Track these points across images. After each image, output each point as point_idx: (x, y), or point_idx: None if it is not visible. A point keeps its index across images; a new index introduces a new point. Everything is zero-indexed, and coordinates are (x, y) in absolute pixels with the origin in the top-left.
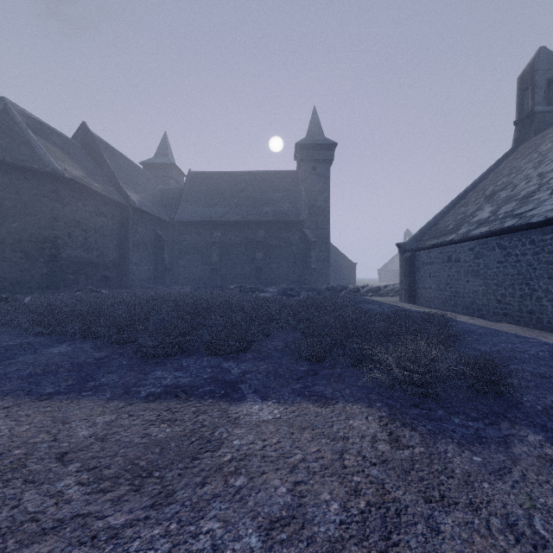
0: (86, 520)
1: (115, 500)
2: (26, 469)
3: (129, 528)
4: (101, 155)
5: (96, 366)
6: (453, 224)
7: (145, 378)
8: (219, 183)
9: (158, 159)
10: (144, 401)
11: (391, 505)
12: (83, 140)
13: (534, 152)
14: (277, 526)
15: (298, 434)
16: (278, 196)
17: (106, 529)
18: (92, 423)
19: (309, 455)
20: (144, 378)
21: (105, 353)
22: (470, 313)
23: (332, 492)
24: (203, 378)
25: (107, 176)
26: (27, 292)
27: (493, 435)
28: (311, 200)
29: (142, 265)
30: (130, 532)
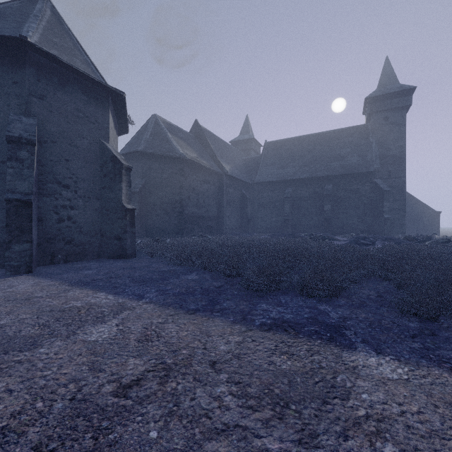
0: (246, 433)
1: (264, 422)
2: (192, 368)
3: None
4: (206, 140)
5: (217, 293)
6: None
7: (254, 308)
8: (289, 148)
9: (242, 136)
10: (260, 329)
11: None
12: (195, 132)
13: None
14: None
15: (444, 409)
16: (346, 151)
17: (265, 450)
18: (226, 340)
19: None
20: (254, 308)
21: (220, 283)
22: None
23: None
24: (304, 317)
25: (210, 155)
26: (167, 236)
27: None
28: (383, 150)
29: (232, 217)
30: None
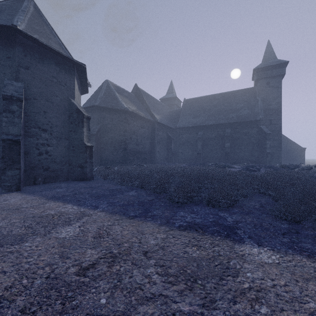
0: (166, 300)
1: (179, 292)
2: (131, 256)
3: None
4: (143, 98)
5: (149, 204)
6: None
7: (175, 215)
8: (201, 103)
9: (168, 95)
10: (178, 229)
11: None
12: (135, 92)
13: None
14: None
15: (303, 283)
16: (240, 106)
17: (179, 311)
18: (155, 237)
19: None
20: (175, 215)
21: (152, 198)
22: None
23: None
24: (209, 221)
25: (145, 108)
26: (115, 165)
27: None
28: (266, 105)
29: (161, 152)
30: None
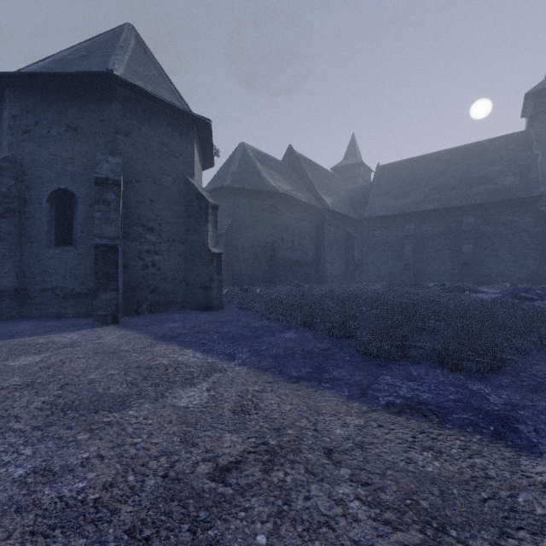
0: None
1: None
2: (302, 455)
3: None
4: (302, 169)
5: (323, 357)
6: None
7: (376, 381)
8: (411, 171)
9: (346, 161)
10: (387, 411)
11: None
12: (289, 160)
13: None
14: None
15: None
16: (495, 170)
17: None
18: (342, 422)
19: None
20: (375, 381)
21: (326, 345)
22: None
23: None
24: (449, 399)
25: (307, 186)
26: (256, 285)
27: None
28: None
29: (334, 263)
30: None
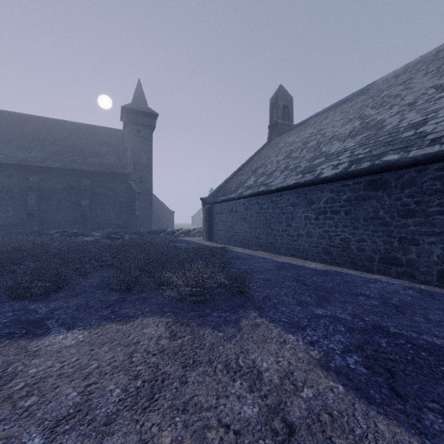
0: None
1: None
2: None
3: None
4: None
5: None
6: (234, 186)
7: None
8: (37, 128)
9: None
10: None
11: (160, 377)
12: None
13: (276, 147)
14: (63, 422)
15: (98, 349)
16: (105, 150)
17: None
18: None
19: (104, 362)
20: None
21: None
22: (243, 246)
23: (117, 383)
24: (1, 323)
25: None
26: None
27: (233, 318)
28: (136, 157)
29: None
30: None
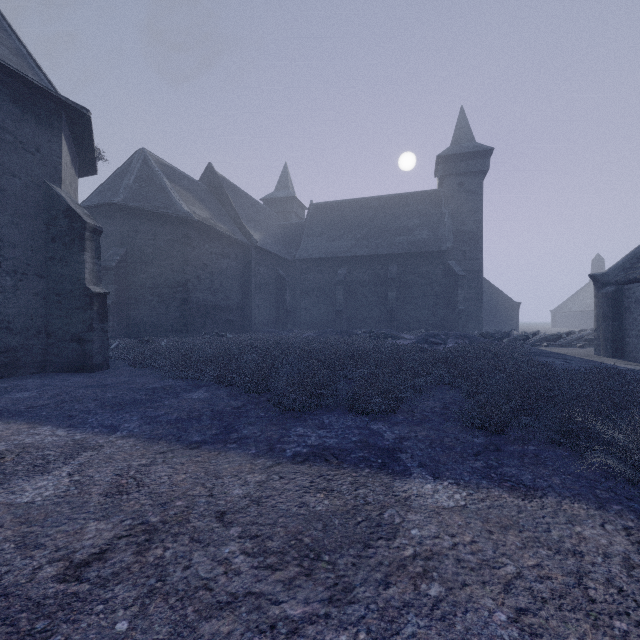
0: (260, 602)
1: (286, 583)
2: (190, 525)
3: (309, 624)
4: (225, 194)
5: (235, 416)
6: None
7: (287, 434)
8: (343, 213)
9: (278, 193)
10: (292, 462)
11: None
12: (209, 181)
13: None
14: None
15: (499, 534)
16: (414, 223)
17: (284, 619)
18: (243, 481)
19: (527, 570)
20: (286, 434)
21: (241, 402)
22: None
23: (583, 639)
24: (352, 441)
25: (231, 216)
26: (162, 335)
27: None
28: (457, 224)
29: (263, 308)
30: (312, 631)
